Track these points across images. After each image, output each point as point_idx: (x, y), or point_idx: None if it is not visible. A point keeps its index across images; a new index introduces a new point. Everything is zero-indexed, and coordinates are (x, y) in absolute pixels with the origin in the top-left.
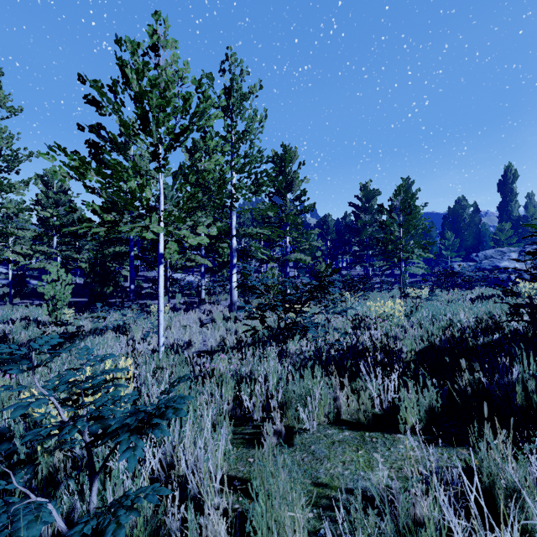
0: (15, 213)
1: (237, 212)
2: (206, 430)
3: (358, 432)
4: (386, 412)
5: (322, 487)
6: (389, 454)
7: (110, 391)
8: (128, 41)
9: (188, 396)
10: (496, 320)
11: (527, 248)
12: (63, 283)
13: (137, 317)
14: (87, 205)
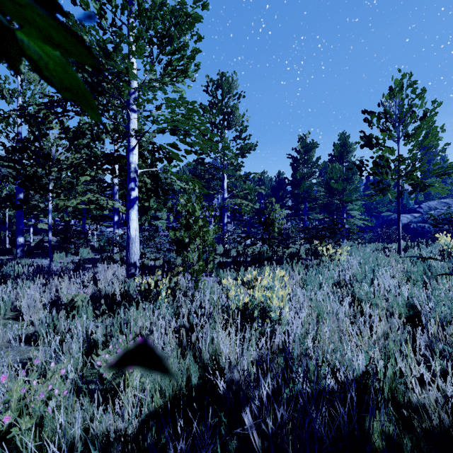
0: None
1: (136, 103)
2: None
3: None
4: None
5: None
6: None
7: None
8: None
9: None
10: None
11: None
12: None
13: None
14: None
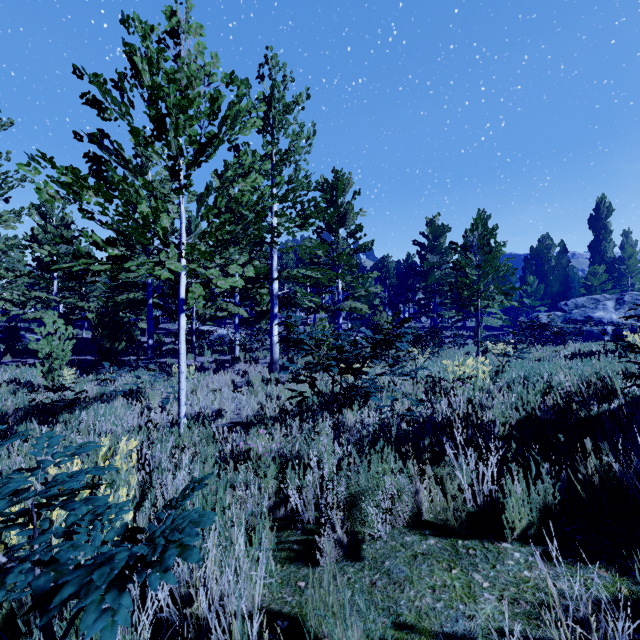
0: (3, 251)
1: (279, 250)
2: (239, 543)
3: (448, 540)
4: (481, 509)
5: (406, 630)
6: (496, 575)
7: (102, 488)
8: (138, 20)
9: (205, 520)
10: (606, 384)
11: (625, 296)
12: (61, 337)
13: (154, 380)
14: (85, 236)
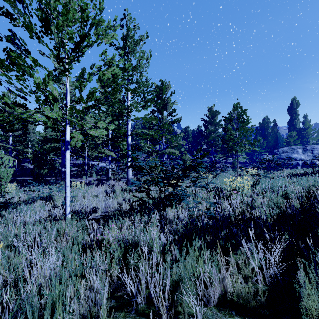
0: None
1: (131, 119)
2: None
3: None
4: (270, 287)
5: None
6: None
7: None
8: None
9: None
10: None
11: (307, 146)
12: (6, 166)
13: (59, 190)
14: None
